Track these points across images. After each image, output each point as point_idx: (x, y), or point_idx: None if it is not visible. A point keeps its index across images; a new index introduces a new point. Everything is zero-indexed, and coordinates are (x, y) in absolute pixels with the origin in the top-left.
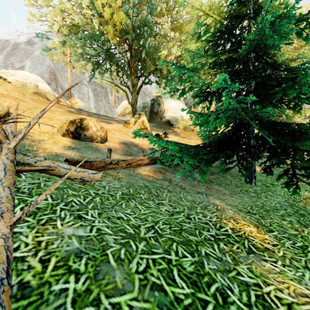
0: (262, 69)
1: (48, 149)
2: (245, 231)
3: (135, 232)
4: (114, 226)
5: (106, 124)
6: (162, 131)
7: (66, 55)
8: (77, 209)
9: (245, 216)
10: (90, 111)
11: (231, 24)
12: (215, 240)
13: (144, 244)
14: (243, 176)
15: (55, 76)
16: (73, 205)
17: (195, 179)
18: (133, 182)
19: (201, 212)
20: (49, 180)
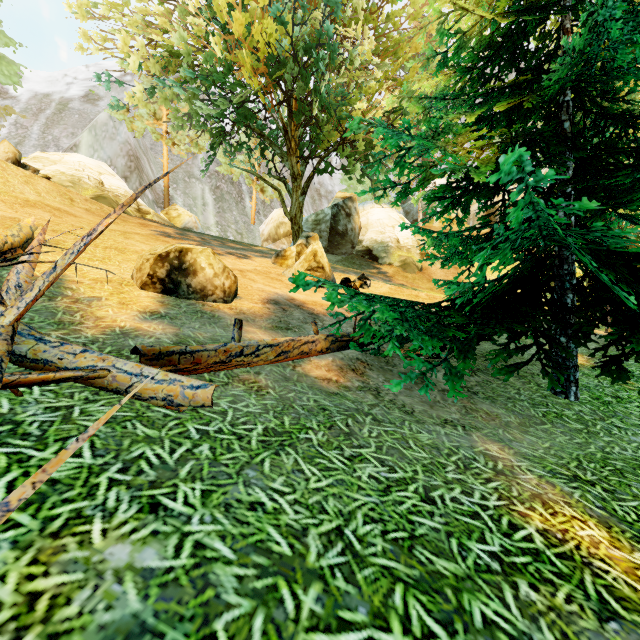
0: (594, 129)
1: (105, 320)
2: (580, 541)
3: (295, 552)
4: (240, 534)
5: (238, 260)
6: (355, 271)
7: (160, 119)
8: (150, 483)
9: (569, 490)
10: (208, 232)
11: (518, 27)
12: (503, 571)
13: (317, 594)
14: (554, 382)
15: (138, 163)
16: (142, 470)
17: (436, 387)
18: (293, 399)
19: (458, 479)
20: (94, 400)
